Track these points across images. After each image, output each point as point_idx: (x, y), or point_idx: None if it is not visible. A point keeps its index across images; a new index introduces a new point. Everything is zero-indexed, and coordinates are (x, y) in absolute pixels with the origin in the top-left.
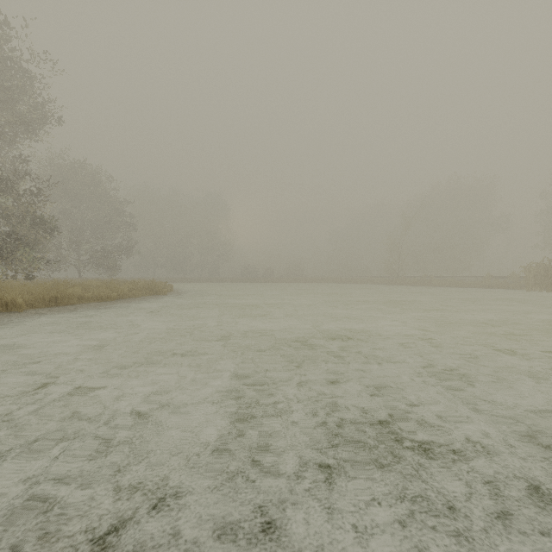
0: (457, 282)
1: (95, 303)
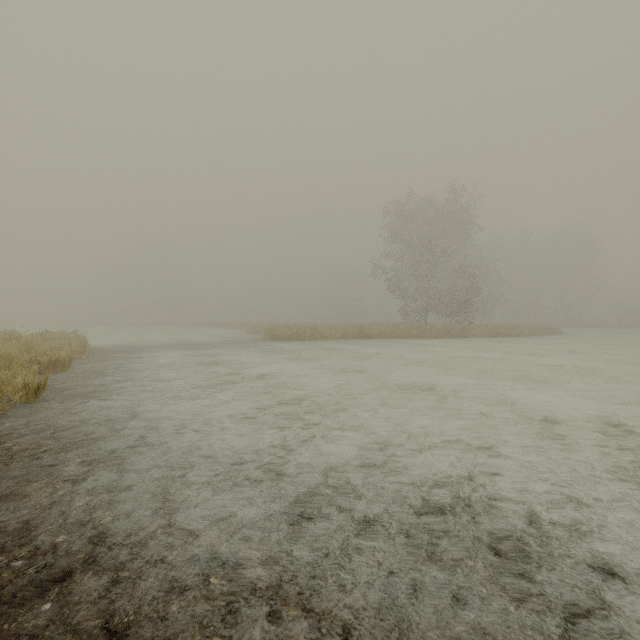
0: None
1: (532, 336)
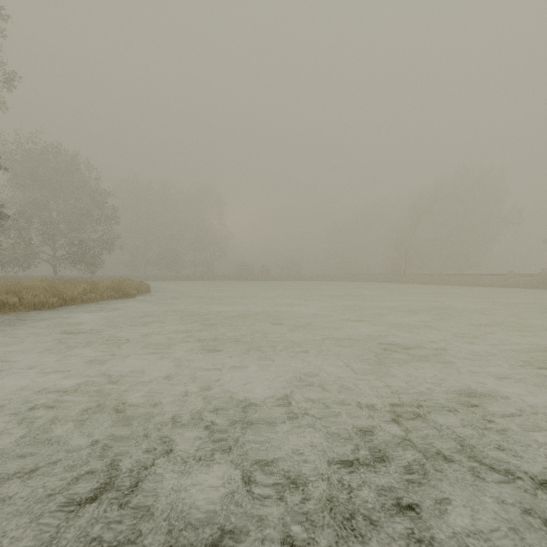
0: (475, 281)
1: (19, 312)
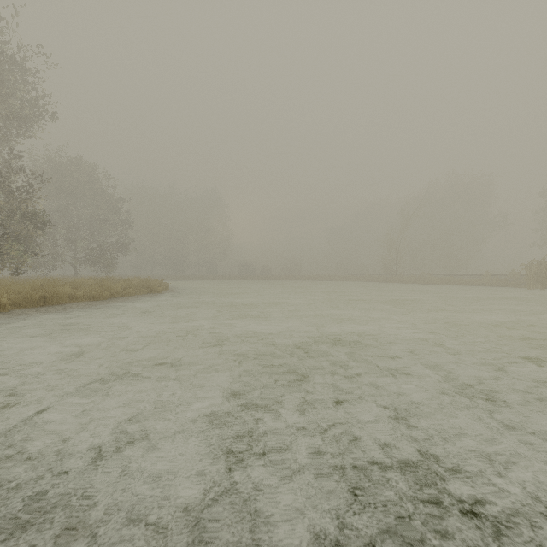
0: (456, 280)
1: (86, 302)
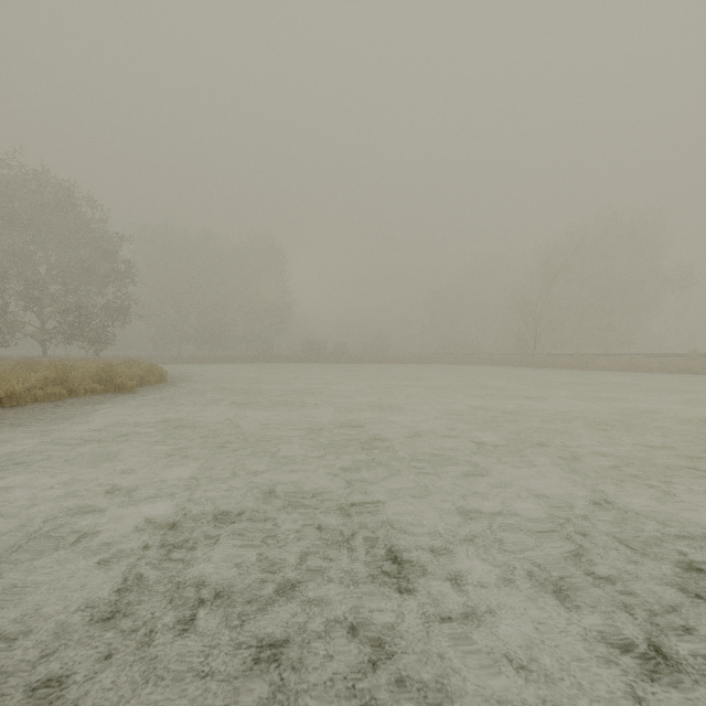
0: (640, 364)
1: None
